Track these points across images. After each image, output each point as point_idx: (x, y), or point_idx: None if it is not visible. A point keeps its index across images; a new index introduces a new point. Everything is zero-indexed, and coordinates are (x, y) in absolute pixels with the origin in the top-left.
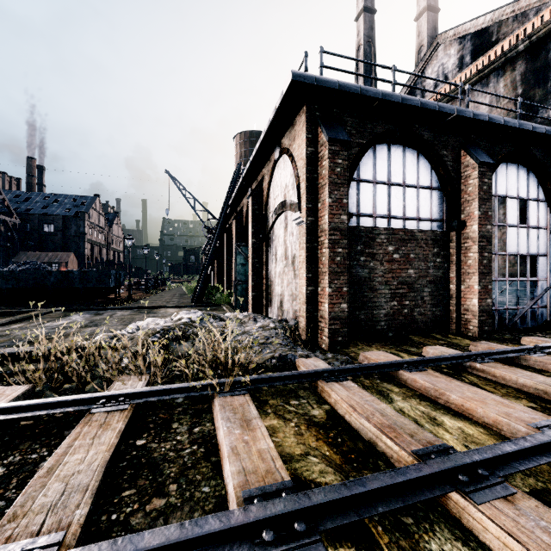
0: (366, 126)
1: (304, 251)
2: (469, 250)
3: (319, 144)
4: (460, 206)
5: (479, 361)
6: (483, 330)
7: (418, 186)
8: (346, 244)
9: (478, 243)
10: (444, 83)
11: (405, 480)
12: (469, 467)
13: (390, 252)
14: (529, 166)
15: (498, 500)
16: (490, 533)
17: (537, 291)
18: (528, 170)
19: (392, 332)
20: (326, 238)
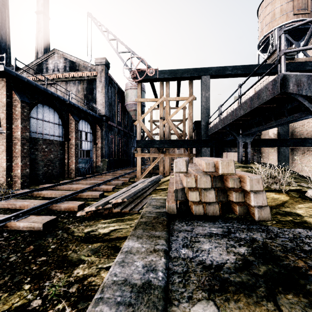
0: (35, 96)
1: (4, 146)
2: (72, 148)
3: (13, 99)
4: (69, 132)
5: (77, 181)
6: (76, 175)
7: (54, 123)
8: (29, 145)
9: (75, 146)
10: (58, 72)
11: (73, 193)
12: (81, 191)
13: (44, 148)
14: (88, 122)
15: (86, 192)
16: (85, 195)
17: (90, 162)
18: (88, 123)
19: (45, 180)
20: (19, 142)
